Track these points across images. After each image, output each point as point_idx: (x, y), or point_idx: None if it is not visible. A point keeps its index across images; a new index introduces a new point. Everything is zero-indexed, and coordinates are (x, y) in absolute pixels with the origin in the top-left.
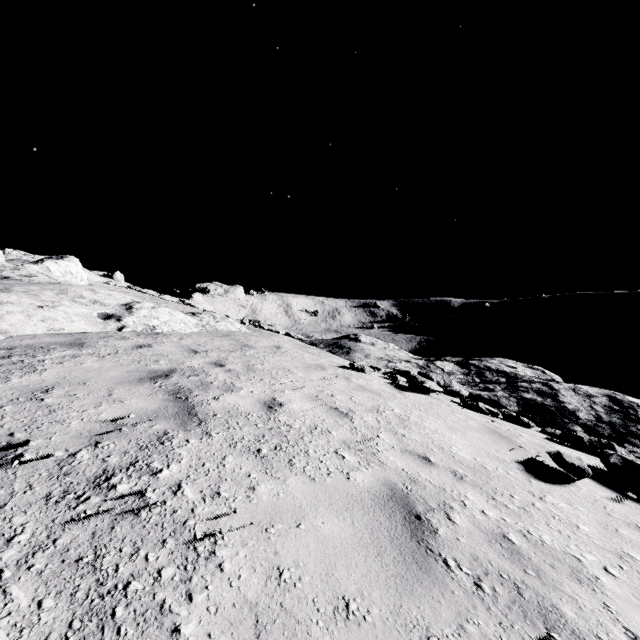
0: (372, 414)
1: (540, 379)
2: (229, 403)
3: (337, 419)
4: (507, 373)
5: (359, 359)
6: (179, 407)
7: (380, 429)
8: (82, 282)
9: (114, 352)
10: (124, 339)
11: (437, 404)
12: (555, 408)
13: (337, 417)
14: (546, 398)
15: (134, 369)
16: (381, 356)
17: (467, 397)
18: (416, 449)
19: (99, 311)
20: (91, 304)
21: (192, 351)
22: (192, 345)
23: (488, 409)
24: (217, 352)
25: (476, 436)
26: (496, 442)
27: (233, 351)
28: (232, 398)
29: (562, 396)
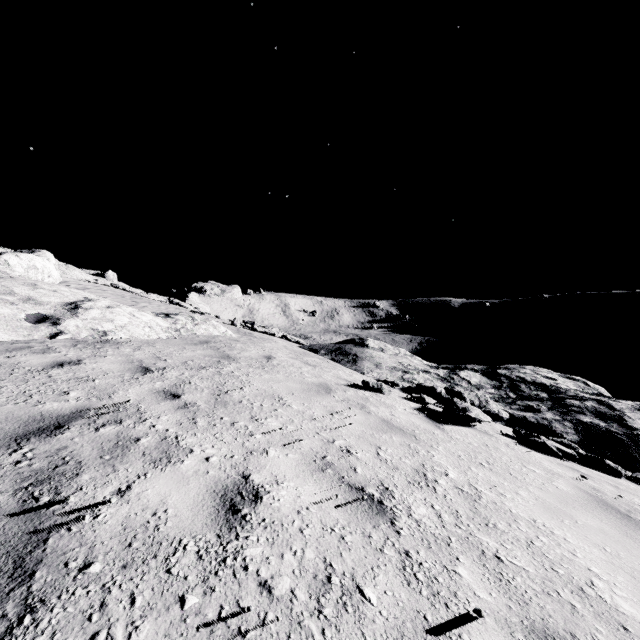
0: (421, 493)
1: (586, 393)
2: (145, 505)
3: (367, 527)
4: (547, 386)
5: (369, 369)
6: (5, 541)
7: (451, 545)
8: (50, 278)
9: (1, 377)
10: (44, 352)
11: (494, 446)
12: (627, 437)
13: (366, 519)
14: (610, 422)
15: (2, 415)
16: (394, 365)
17: (508, 420)
18: (548, 616)
19: (29, 312)
20: (20, 302)
21: (141, 369)
22: (147, 359)
23: (560, 449)
24: (179, 370)
25: (595, 525)
26: (632, 538)
27: (204, 367)
28: (159, 485)
29: (630, 420)
